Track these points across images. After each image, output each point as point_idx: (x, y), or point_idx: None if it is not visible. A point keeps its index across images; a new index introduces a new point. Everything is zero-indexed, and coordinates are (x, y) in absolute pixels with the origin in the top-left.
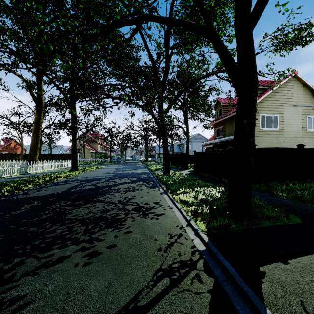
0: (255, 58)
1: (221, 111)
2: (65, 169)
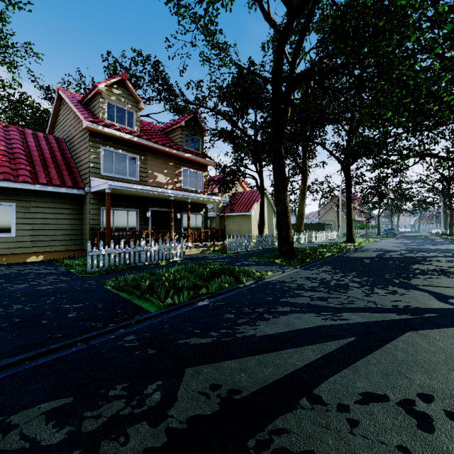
0: None
1: None
2: (335, 240)
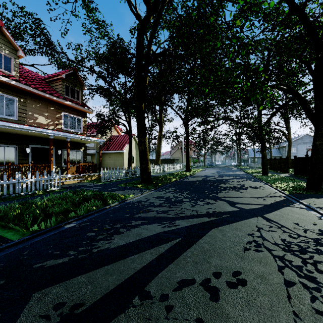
0: None
1: None
2: (179, 170)
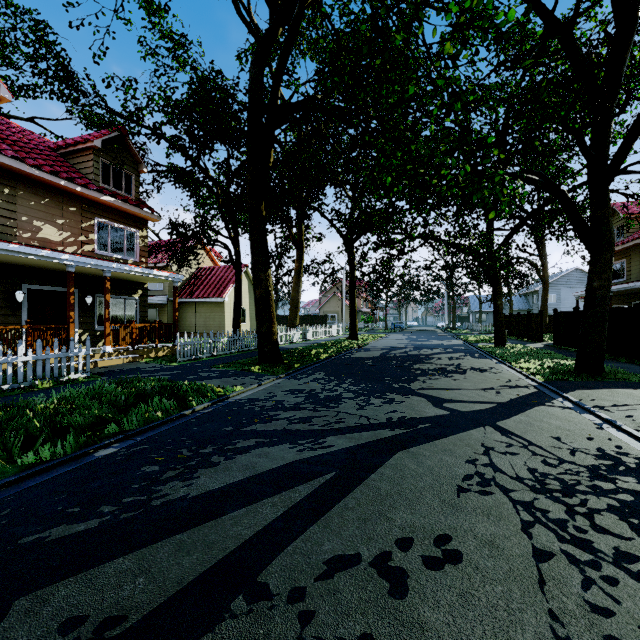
0: (611, 216)
1: (621, 230)
2: (337, 337)
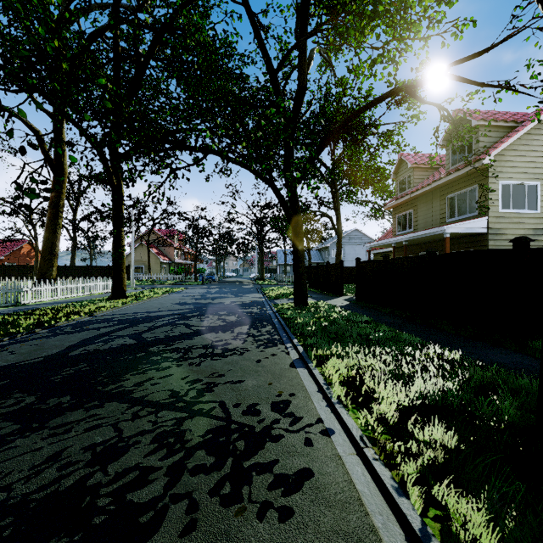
0: None
1: (408, 180)
2: (102, 295)
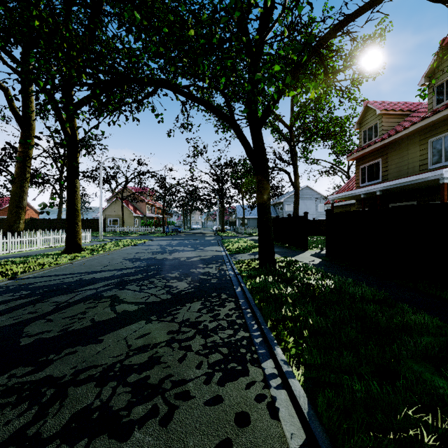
0: None
1: (375, 129)
2: (61, 248)
